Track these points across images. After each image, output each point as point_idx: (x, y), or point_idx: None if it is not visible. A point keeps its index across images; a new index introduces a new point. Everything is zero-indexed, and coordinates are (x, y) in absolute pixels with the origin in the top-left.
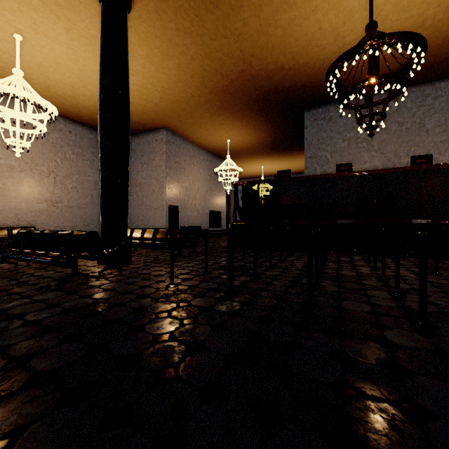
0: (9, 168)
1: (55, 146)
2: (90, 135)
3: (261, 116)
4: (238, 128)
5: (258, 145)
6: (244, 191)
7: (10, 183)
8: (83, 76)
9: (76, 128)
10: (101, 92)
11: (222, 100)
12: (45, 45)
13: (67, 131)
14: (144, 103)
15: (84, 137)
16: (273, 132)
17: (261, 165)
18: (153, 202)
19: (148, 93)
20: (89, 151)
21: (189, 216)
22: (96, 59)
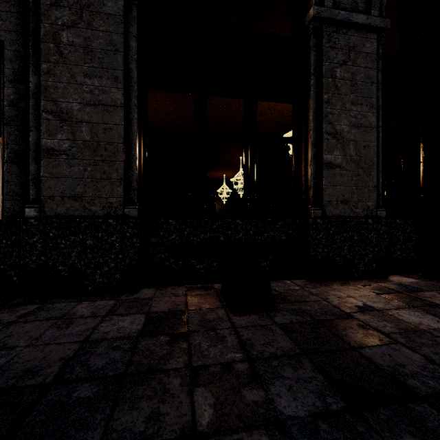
0: None
1: None
2: None
3: None
4: None
5: None
6: None
7: None
8: None
9: None
10: None
11: None
12: None
13: None
14: None
15: None
16: None
17: None
18: None
19: None
20: None
21: None
22: None
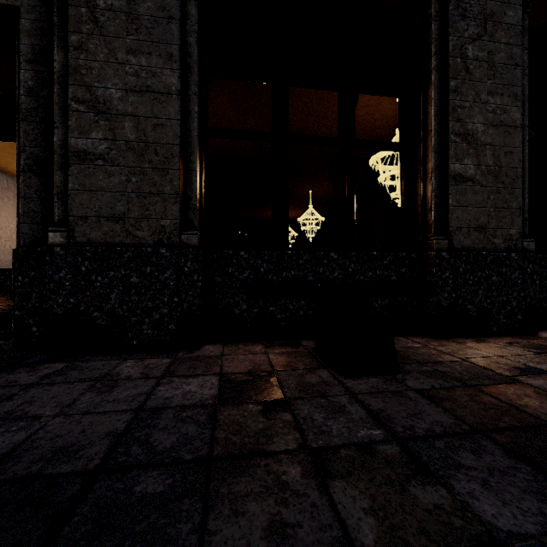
0: None
1: None
2: None
3: None
4: None
5: None
6: None
7: None
8: None
9: None
10: None
11: None
12: None
13: None
14: None
15: None
16: None
17: None
18: None
19: None
20: None
21: (0, 260)
22: None
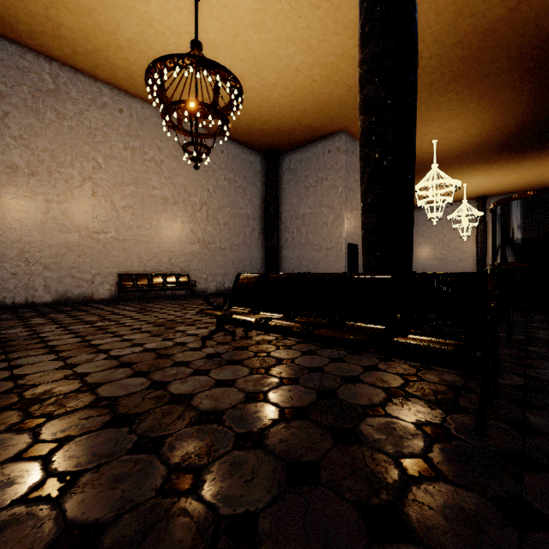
0: (163, 199)
1: (207, 170)
2: (242, 154)
3: (527, 80)
4: (465, 113)
5: (482, 144)
6: (497, 212)
7: (164, 219)
8: (262, 53)
9: (228, 146)
10: (374, 3)
11: (468, 58)
12: (227, 2)
13: (219, 151)
14: (332, 89)
15: (236, 157)
16: (529, 113)
17: (463, 182)
18: (325, 240)
19: (345, 68)
20: (241, 176)
21: None
22: (292, 12)
